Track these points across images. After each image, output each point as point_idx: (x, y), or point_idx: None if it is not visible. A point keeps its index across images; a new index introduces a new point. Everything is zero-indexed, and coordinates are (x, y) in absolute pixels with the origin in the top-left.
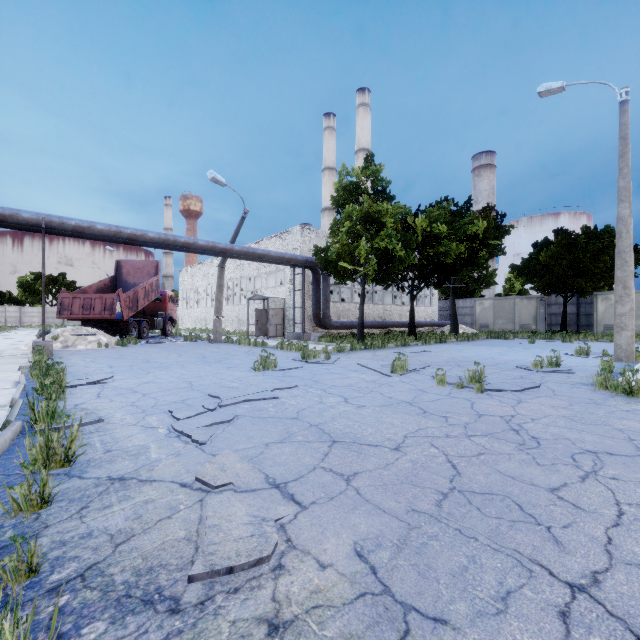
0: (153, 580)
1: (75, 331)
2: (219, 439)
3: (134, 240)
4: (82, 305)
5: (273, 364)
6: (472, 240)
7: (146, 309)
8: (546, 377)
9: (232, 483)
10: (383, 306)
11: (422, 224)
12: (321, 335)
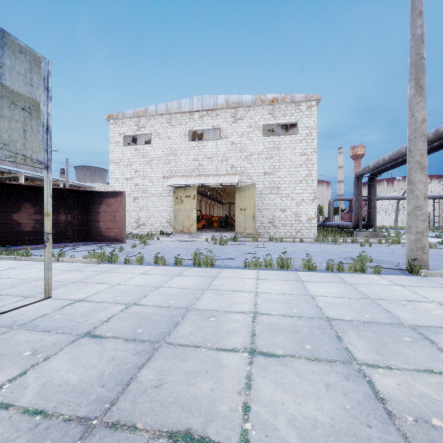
0: None
1: None
2: None
3: None
4: (347, 217)
5: None
6: None
7: None
8: None
9: None
10: None
11: None
12: None
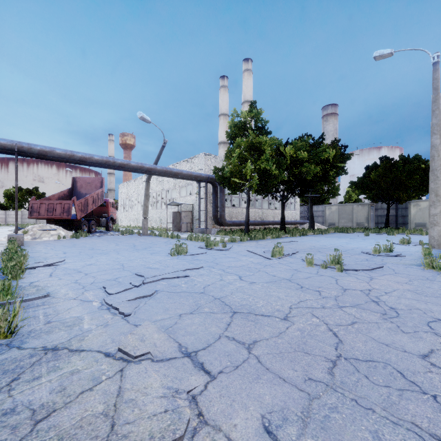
0: None
1: (41, 227)
2: (141, 311)
3: (84, 161)
4: (47, 209)
5: (185, 251)
6: (325, 163)
7: (94, 212)
8: (385, 260)
9: (150, 352)
10: (262, 210)
11: (290, 152)
12: (218, 230)
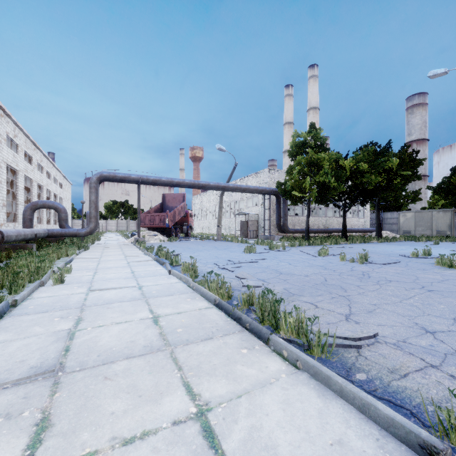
0: (233, 288)
1: (148, 233)
2: (238, 271)
3: (179, 185)
4: (150, 219)
5: (254, 250)
6: (388, 172)
7: (177, 221)
8: (413, 260)
9: (246, 278)
10: (326, 218)
11: (350, 164)
12: (281, 237)
